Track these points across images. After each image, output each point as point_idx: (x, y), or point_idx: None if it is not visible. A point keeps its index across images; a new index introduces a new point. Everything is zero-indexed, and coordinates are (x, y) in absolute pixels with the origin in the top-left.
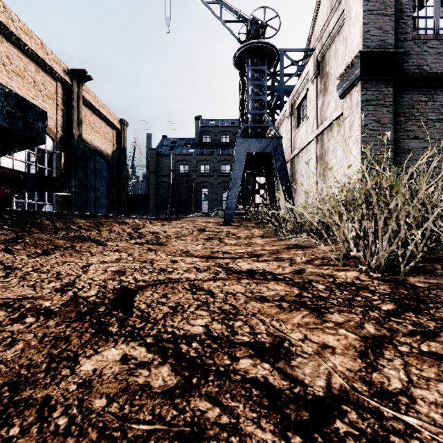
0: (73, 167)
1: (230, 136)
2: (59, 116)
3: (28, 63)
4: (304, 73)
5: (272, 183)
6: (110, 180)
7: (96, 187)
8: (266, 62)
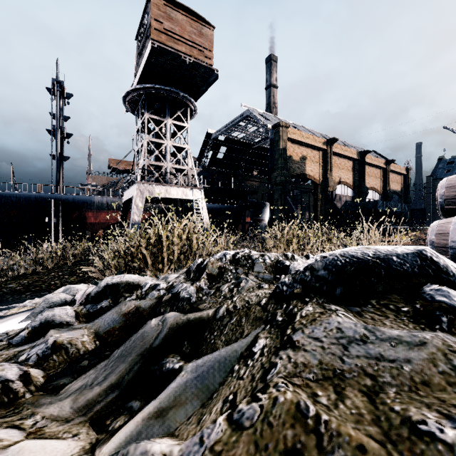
0: None
1: None
2: (381, 184)
3: (373, 169)
4: None
5: None
6: None
7: None
8: None
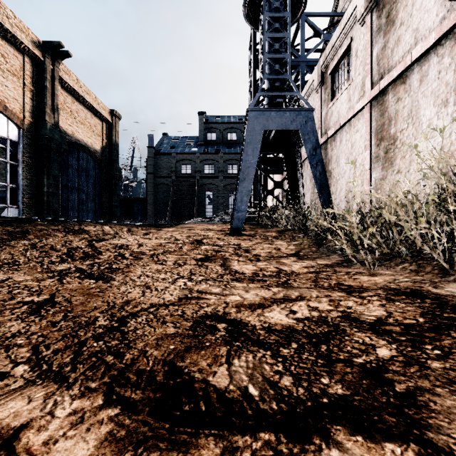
0: (45, 161)
1: (238, 134)
2: (27, 98)
3: None
4: (346, 15)
5: (295, 178)
6: (98, 180)
7: (80, 188)
8: (289, 7)
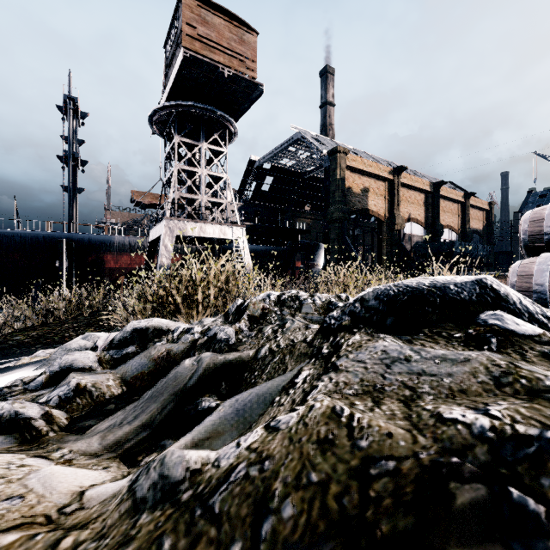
0: None
1: None
2: (459, 221)
3: (449, 204)
4: None
5: None
6: None
7: None
8: None
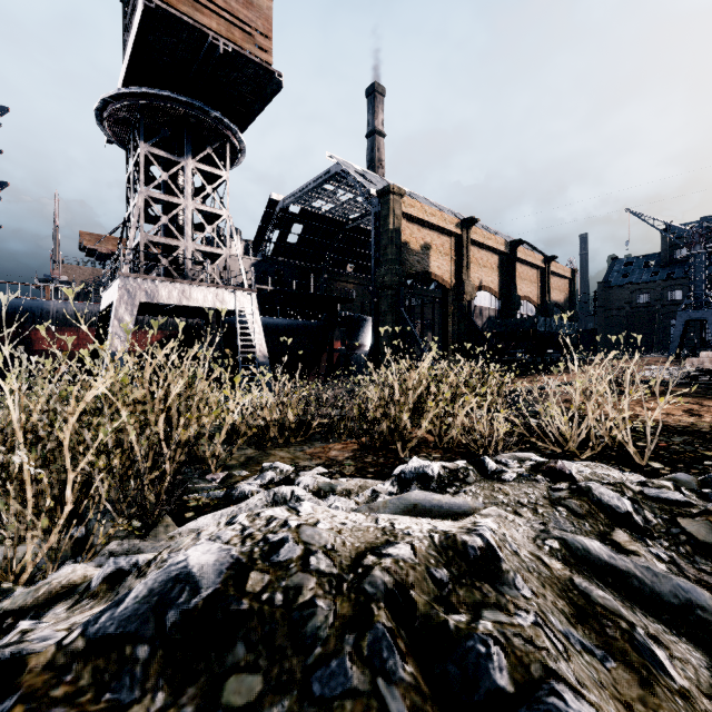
0: None
1: None
2: (538, 291)
3: (527, 269)
4: None
5: None
6: None
7: None
8: (704, 259)
